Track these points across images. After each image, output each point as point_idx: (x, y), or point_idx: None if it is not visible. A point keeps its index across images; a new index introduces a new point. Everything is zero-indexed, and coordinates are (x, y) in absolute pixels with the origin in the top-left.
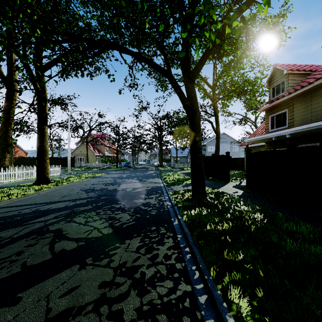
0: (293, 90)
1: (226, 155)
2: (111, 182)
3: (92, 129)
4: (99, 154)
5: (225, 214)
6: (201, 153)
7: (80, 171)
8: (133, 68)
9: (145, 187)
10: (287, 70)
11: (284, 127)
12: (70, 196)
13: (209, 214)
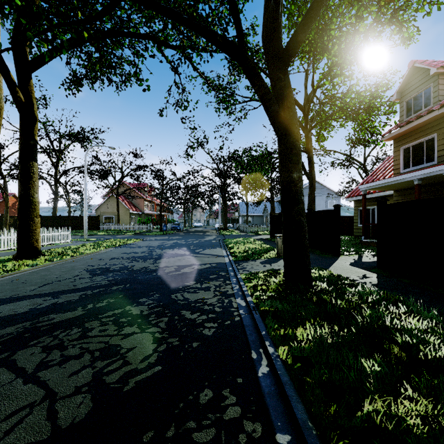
0: None
1: (335, 210)
2: (144, 254)
3: (125, 175)
4: (136, 211)
5: (382, 343)
6: (302, 203)
7: (105, 236)
8: (180, 73)
9: (198, 265)
10: (437, 68)
11: (429, 164)
12: (57, 285)
13: (345, 344)
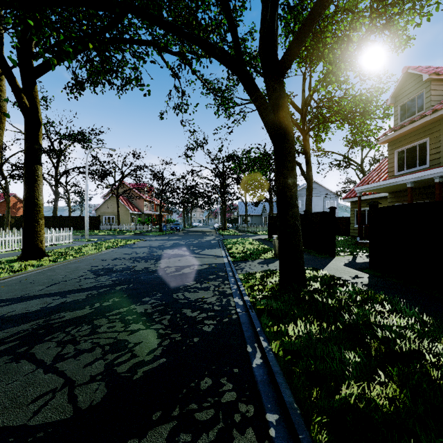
0: (441, 106)
1: (330, 212)
2: (145, 255)
3: (125, 176)
4: (136, 211)
5: (365, 337)
6: (297, 207)
7: (106, 236)
8: (180, 78)
9: (198, 266)
10: (429, 74)
11: (422, 167)
12: (63, 285)
13: (331, 338)
